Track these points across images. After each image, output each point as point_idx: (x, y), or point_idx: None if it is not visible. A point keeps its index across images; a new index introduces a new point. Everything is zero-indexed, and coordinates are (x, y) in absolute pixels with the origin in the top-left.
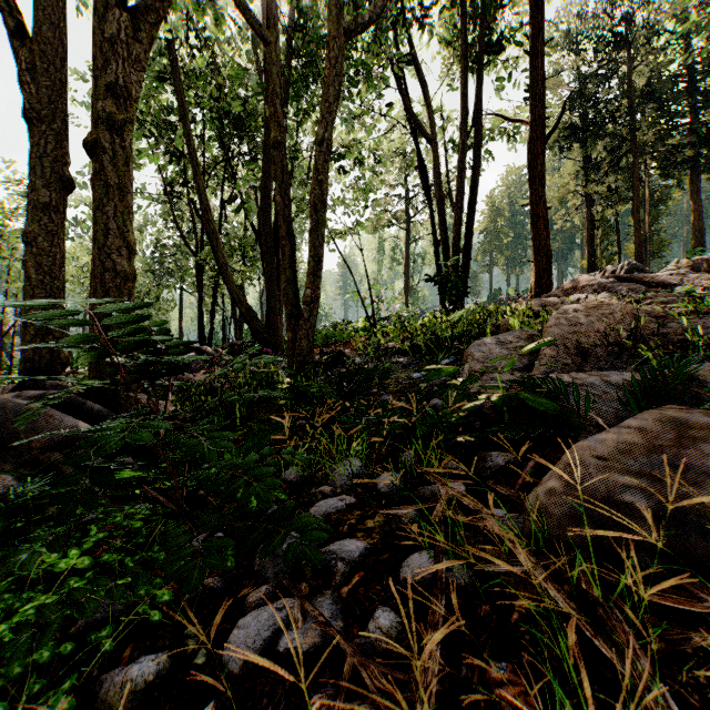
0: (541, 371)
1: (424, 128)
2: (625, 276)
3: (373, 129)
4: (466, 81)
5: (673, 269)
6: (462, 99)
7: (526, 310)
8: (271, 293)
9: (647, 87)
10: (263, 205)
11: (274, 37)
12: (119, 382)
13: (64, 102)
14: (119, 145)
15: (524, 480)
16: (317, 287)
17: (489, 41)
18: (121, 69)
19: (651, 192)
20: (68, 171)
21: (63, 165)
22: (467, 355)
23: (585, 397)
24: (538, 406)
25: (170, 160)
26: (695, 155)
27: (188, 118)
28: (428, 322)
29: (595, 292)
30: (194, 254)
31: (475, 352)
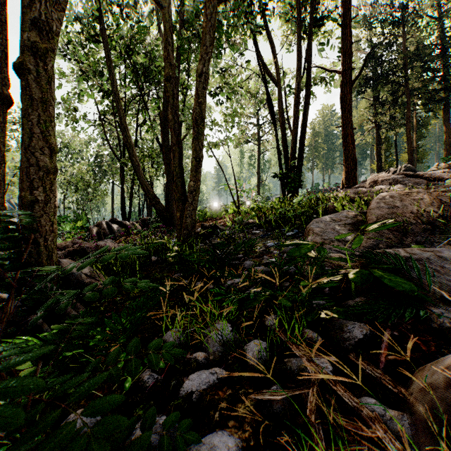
0: (369, 243)
1: (271, 75)
2: (410, 173)
3: (237, 77)
4: (300, 42)
5: (435, 169)
6: (297, 54)
7: (344, 196)
8: (169, 185)
9: (416, 51)
10: (163, 126)
11: (168, 1)
12: (41, 252)
13: (5, 39)
14: (42, 68)
15: (386, 358)
16: (198, 180)
17: (314, 18)
18: (43, 9)
19: (417, 120)
20: (8, 91)
21: (4, 86)
22: (308, 230)
23: (425, 271)
24: (395, 284)
25: (102, 97)
26: (446, 96)
27: (112, 67)
28: (275, 205)
29: (390, 184)
30: (119, 160)
31: (314, 227)
